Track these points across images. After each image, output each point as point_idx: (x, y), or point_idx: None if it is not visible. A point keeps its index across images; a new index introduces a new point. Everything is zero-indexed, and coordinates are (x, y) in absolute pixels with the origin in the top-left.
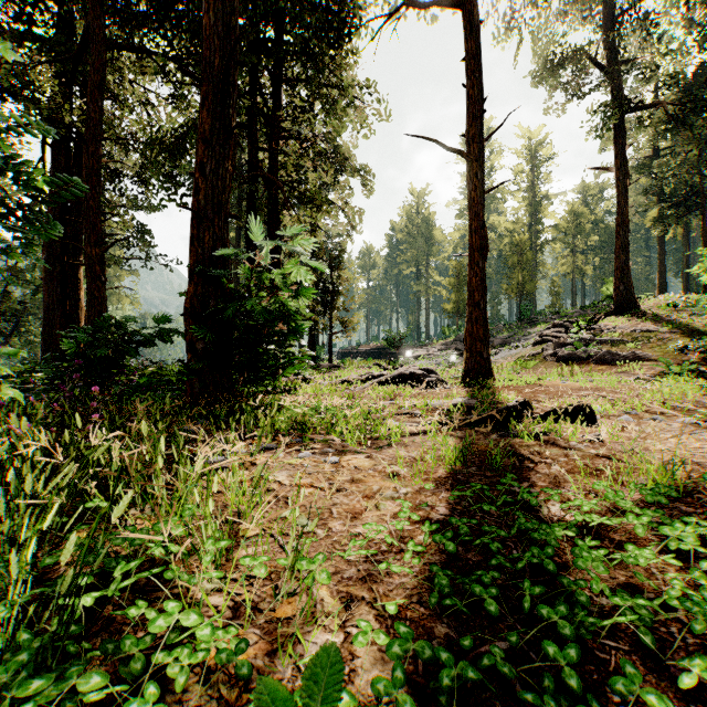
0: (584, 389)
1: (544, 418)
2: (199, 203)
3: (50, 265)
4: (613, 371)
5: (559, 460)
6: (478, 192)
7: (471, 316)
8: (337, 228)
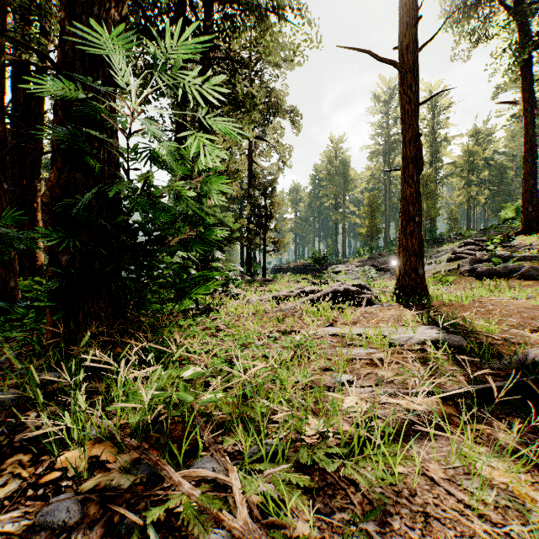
0: None
1: None
2: (65, 56)
3: None
4: None
5: None
6: (412, 104)
7: (405, 230)
8: (271, 167)
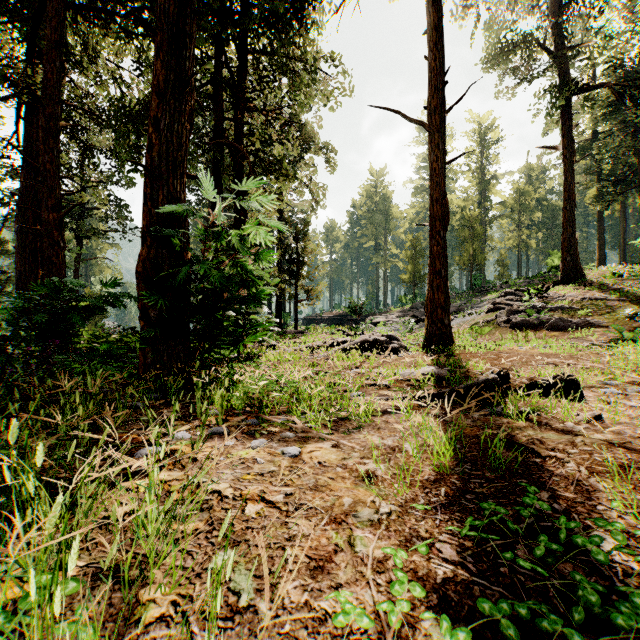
0: (545, 355)
1: (523, 390)
2: (152, 160)
3: (23, 235)
4: (566, 337)
5: (569, 451)
6: (439, 163)
7: (432, 284)
8: (302, 204)
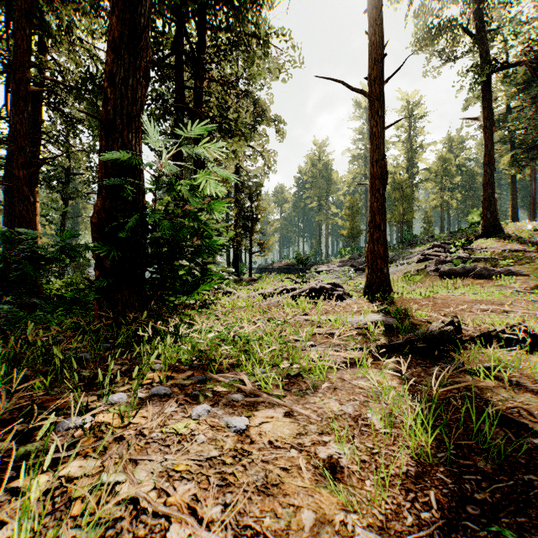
0: (477, 302)
1: (475, 340)
2: (107, 114)
3: (9, 194)
4: (491, 285)
5: None
6: (379, 128)
7: (372, 237)
8: (256, 170)
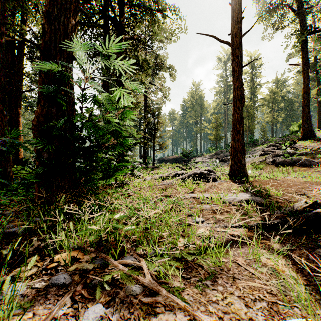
0: (309, 182)
1: None
2: (45, 43)
3: None
4: (312, 170)
5: None
6: (238, 66)
7: (234, 138)
8: (157, 100)
